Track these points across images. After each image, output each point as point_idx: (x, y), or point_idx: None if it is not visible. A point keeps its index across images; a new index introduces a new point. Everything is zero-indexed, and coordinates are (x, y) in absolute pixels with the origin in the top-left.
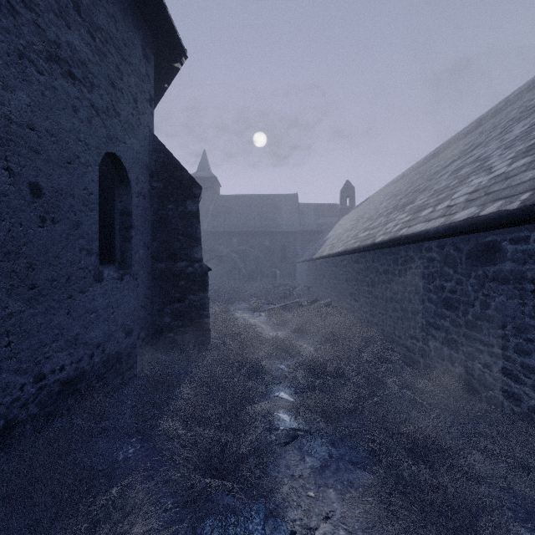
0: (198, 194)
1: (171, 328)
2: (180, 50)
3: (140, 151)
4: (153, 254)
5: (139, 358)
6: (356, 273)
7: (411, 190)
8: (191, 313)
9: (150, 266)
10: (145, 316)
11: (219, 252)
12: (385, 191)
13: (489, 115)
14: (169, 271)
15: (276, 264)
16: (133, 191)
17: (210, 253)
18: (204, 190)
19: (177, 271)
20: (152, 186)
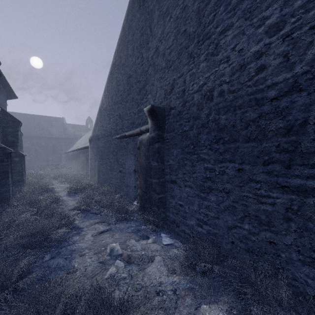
0: (22, 135)
1: None
2: (16, 97)
3: None
4: None
5: None
6: (75, 157)
7: None
8: None
9: None
10: None
11: None
12: None
13: None
14: None
15: (49, 154)
16: None
17: None
18: None
19: None
20: None
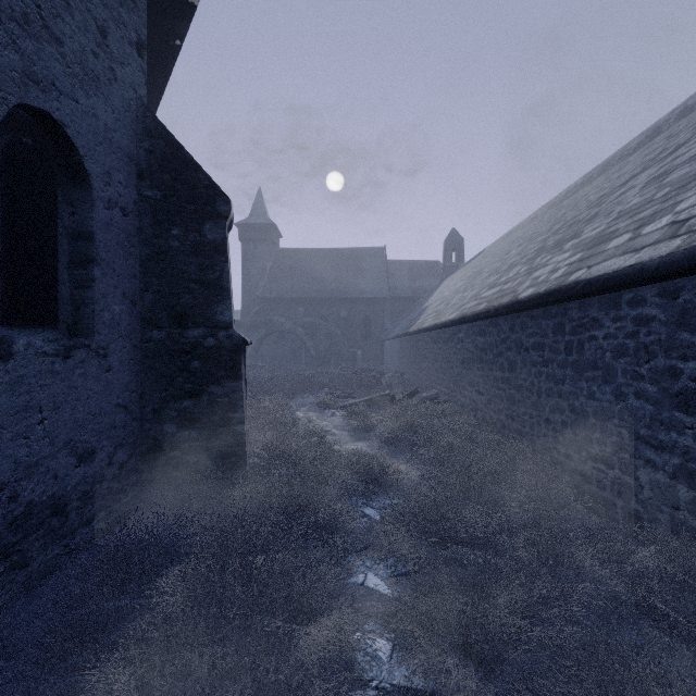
0: (224, 212)
1: (177, 442)
2: None
3: (116, 128)
4: (144, 314)
5: (111, 499)
6: (480, 351)
7: (562, 225)
8: (212, 417)
9: (139, 335)
10: (128, 423)
11: (279, 326)
12: (510, 238)
13: (673, 118)
14: (173, 344)
15: (356, 342)
16: (97, 195)
17: (266, 327)
18: (259, 241)
19: (188, 344)
20: (142, 196)
